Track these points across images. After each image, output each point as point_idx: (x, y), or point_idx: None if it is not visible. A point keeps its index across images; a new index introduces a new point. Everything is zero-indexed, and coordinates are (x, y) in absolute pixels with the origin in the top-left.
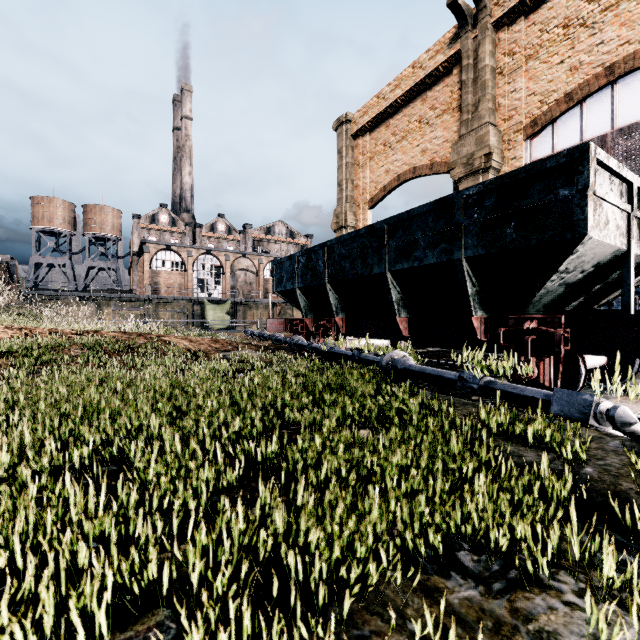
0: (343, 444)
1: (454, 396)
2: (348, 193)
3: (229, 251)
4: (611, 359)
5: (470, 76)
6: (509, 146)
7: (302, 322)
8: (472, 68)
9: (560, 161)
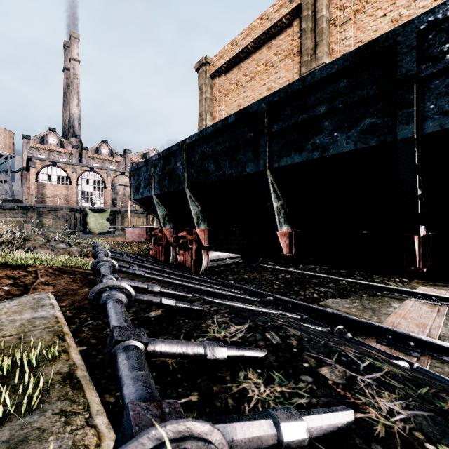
0: None
1: None
2: (207, 122)
3: (110, 169)
4: None
5: (309, 25)
6: None
7: (161, 232)
8: (310, 19)
9: None
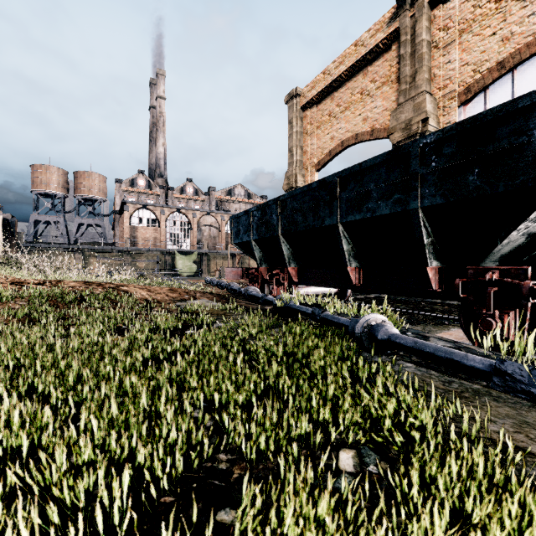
0: None
1: (444, 370)
2: (298, 158)
3: (196, 210)
4: None
5: (408, 50)
6: (444, 112)
7: (257, 271)
8: (409, 43)
9: (535, 99)
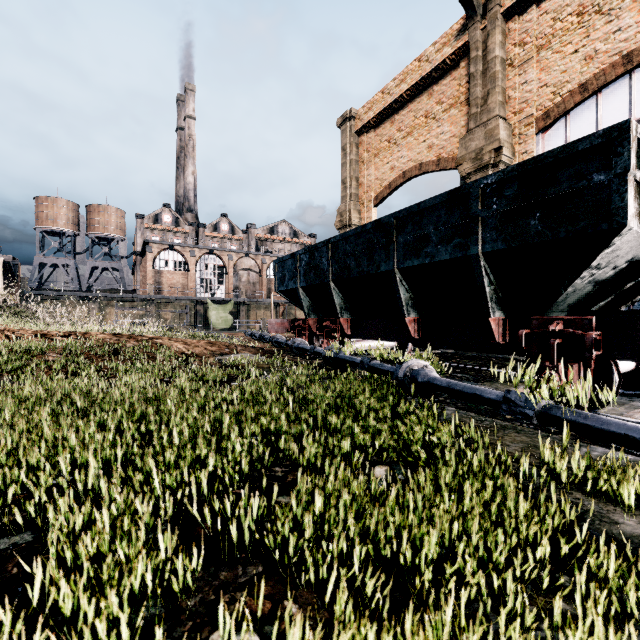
0: (356, 502)
1: (484, 414)
2: (352, 191)
3: (232, 251)
4: (639, 363)
5: (479, 68)
6: (520, 140)
7: (305, 323)
8: (481, 60)
9: (595, 142)
